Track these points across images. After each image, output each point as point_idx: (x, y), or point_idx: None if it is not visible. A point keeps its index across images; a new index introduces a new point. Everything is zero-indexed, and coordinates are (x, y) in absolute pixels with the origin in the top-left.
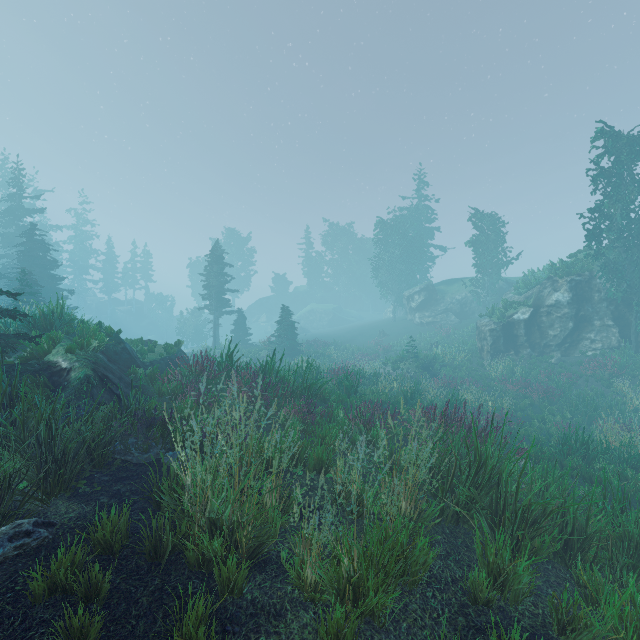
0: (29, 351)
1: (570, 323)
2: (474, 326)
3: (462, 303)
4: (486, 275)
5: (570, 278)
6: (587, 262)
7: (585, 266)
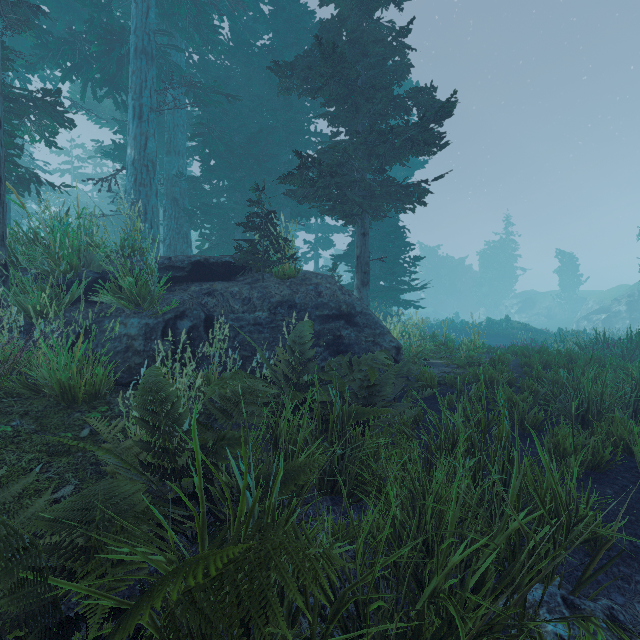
0: (523, 326)
1: (627, 321)
2: (561, 324)
3: (548, 309)
4: (566, 291)
5: (627, 299)
6: (636, 290)
7: (635, 292)
